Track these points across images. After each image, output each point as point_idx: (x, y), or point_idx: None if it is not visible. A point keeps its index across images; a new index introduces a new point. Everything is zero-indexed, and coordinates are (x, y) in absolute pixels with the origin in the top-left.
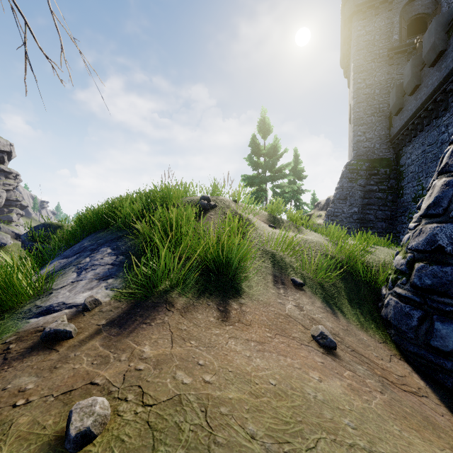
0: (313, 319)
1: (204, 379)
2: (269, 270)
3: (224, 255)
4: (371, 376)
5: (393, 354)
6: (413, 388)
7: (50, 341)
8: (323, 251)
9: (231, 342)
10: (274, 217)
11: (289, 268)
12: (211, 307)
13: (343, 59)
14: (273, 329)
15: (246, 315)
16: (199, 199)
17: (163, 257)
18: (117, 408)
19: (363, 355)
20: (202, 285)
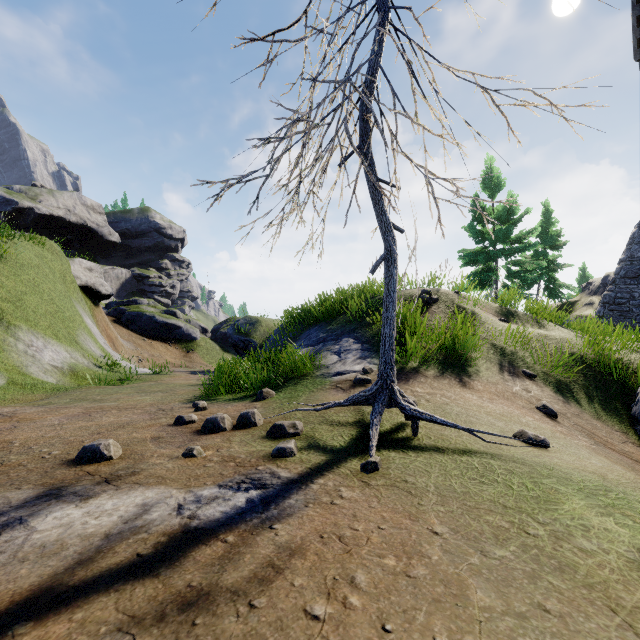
0: (540, 400)
1: (457, 402)
2: (498, 361)
3: (456, 345)
4: (587, 438)
5: (631, 442)
6: (635, 459)
7: (360, 384)
8: (567, 348)
9: (469, 395)
10: (507, 310)
11: (521, 362)
12: (450, 379)
13: (638, 46)
14: (500, 397)
15: (478, 386)
16: (420, 293)
17: (411, 342)
18: (419, 402)
19: (587, 430)
20: (439, 366)
